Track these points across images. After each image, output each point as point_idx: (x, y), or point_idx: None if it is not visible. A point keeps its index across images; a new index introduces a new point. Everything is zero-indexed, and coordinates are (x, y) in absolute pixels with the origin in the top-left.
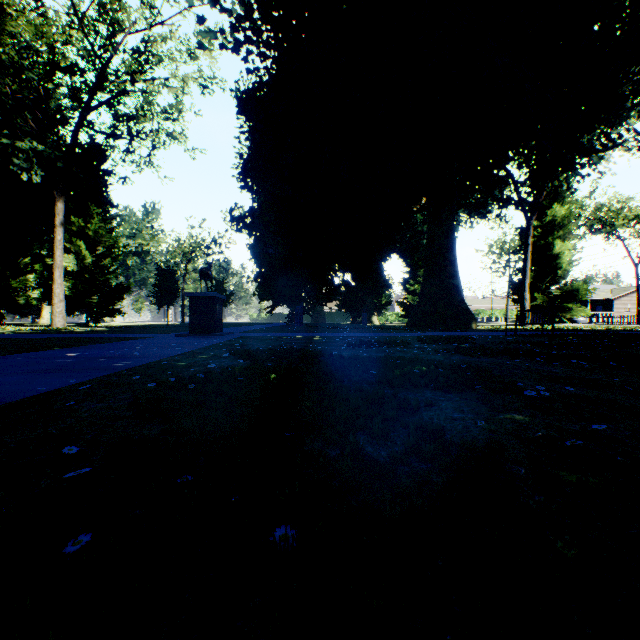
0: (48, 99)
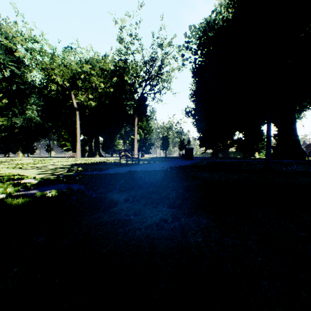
0: (133, 87)
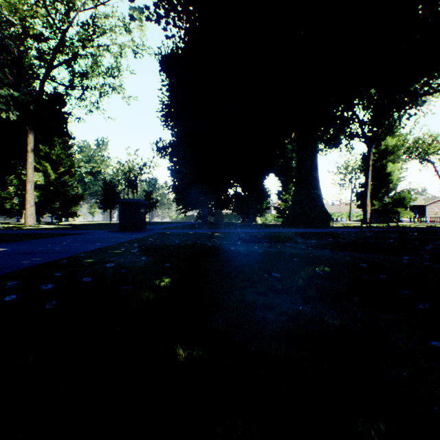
0: (22, 59)
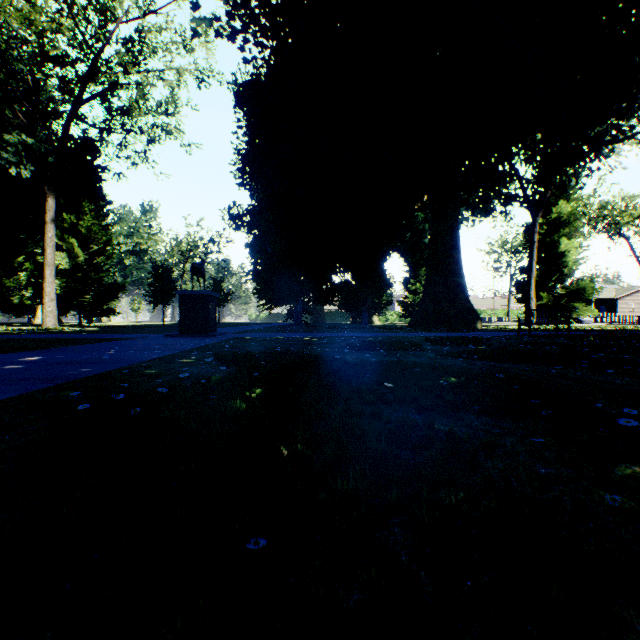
0: (38, 91)
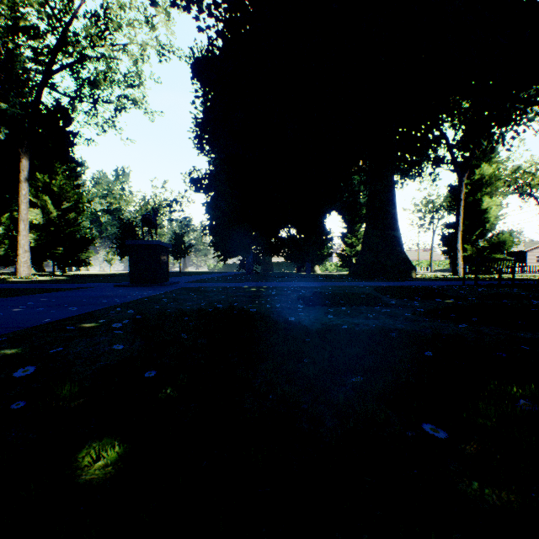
0: (13, 62)
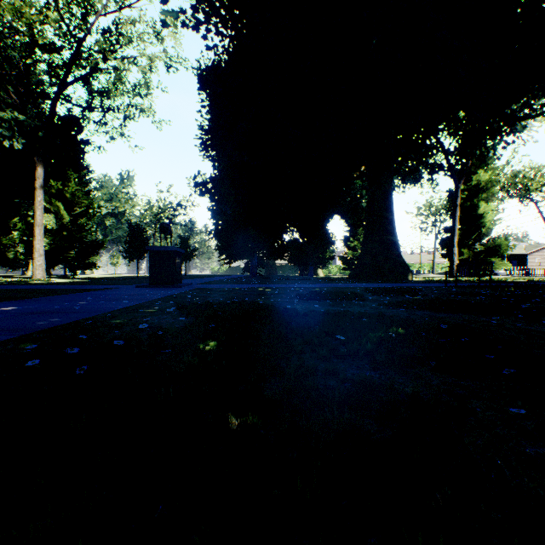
0: (29, 75)
